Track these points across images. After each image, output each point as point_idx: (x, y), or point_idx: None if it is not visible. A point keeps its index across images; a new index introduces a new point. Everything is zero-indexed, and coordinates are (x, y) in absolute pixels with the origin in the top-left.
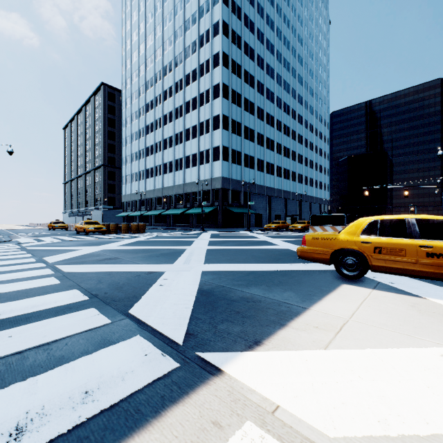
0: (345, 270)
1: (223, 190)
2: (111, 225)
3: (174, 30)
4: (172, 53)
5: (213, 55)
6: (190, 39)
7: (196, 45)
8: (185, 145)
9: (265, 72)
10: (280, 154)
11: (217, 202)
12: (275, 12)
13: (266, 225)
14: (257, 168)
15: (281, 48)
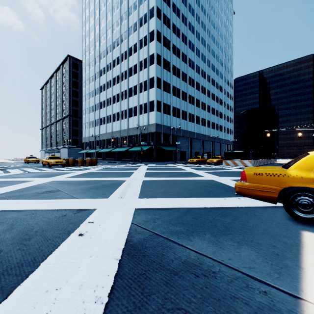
0: (297, 211)
1: (157, 133)
2: (70, 159)
3: (120, 15)
4: (119, 32)
5: (149, 33)
6: (132, 21)
7: (136, 25)
8: (128, 100)
9: (188, 46)
10: (199, 107)
11: (152, 142)
12: (195, 3)
13: (189, 160)
14: (182, 117)
15: (199, 29)
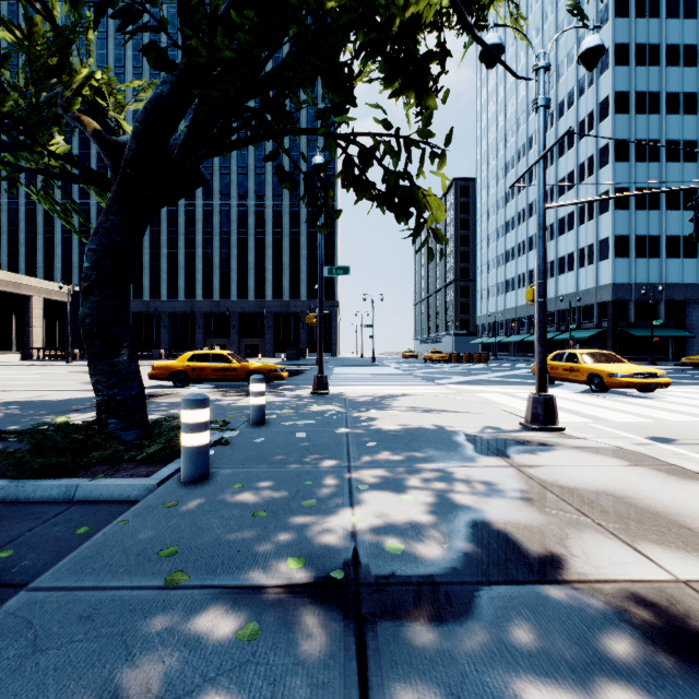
0: None
1: (615, 302)
2: (453, 354)
3: None
4: None
5: (599, 103)
6: (565, 89)
7: (573, 95)
8: (557, 241)
9: None
10: None
11: (606, 322)
12: None
13: (683, 358)
14: None
15: None
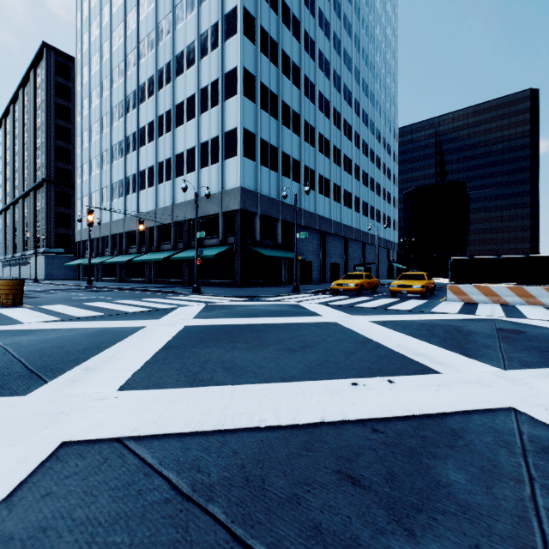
0: None
1: (244, 213)
2: None
3: None
4: None
5: None
6: None
7: None
8: (174, 133)
9: (317, 21)
10: (339, 165)
11: (233, 237)
12: None
13: (335, 283)
14: (305, 182)
15: None
